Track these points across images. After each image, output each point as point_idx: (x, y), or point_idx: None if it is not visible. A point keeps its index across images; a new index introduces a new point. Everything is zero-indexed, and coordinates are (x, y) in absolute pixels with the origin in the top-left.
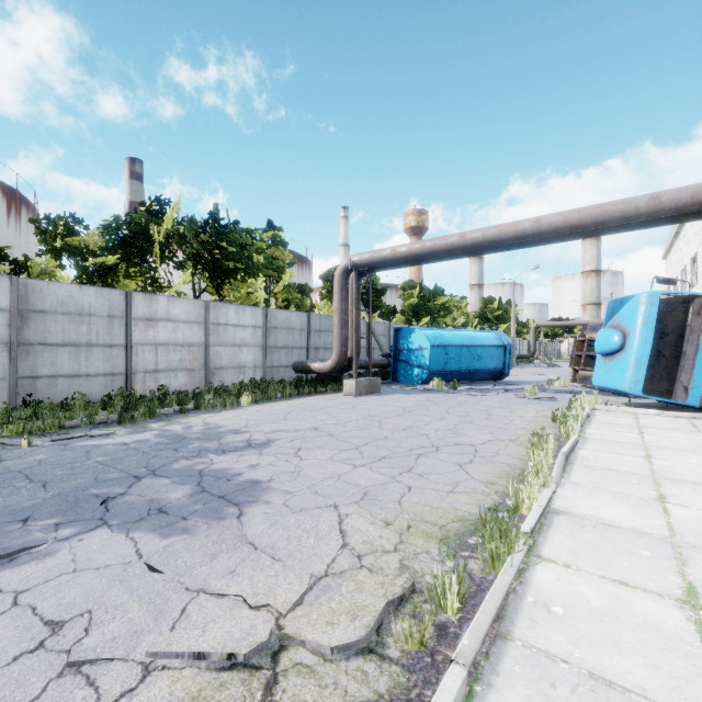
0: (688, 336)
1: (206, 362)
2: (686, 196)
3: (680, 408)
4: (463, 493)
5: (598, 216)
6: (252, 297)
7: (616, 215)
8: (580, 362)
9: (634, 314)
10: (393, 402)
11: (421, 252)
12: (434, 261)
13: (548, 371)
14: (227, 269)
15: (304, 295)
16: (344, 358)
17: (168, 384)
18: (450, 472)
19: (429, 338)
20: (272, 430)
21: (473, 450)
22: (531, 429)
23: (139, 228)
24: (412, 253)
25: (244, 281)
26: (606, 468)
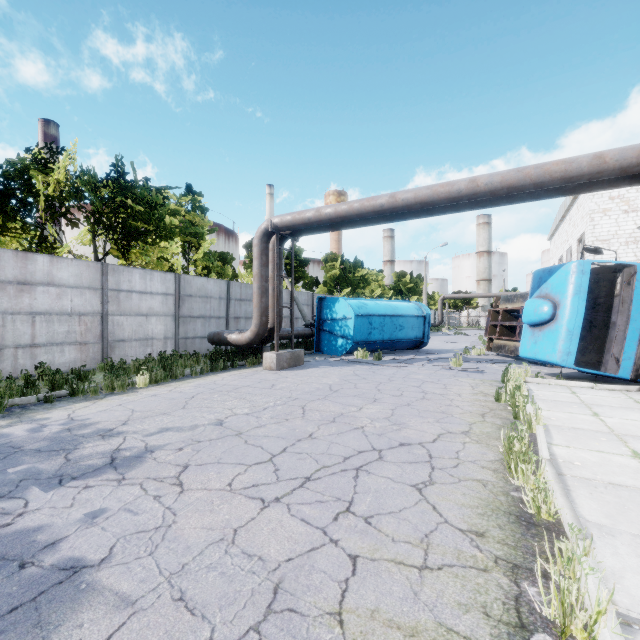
0: (618, 306)
1: (103, 334)
2: (631, 156)
3: (602, 378)
4: (445, 568)
5: (538, 176)
6: (164, 262)
7: (558, 175)
8: (495, 331)
9: (565, 283)
10: (317, 377)
11: (348, 214)
12: (361, 225)
13: (457, 339)
14: (135, 230)
15: (226, 263)
16: (265, 328)
17: (50, 361)
18: (409, 507)
19: (353, 307)
20: (159, 428)
21: (426, 454)
22: (479, 413)
23: (15, 174)
24: (339, 215)
25: (155, 244)
26: (608, 483)
